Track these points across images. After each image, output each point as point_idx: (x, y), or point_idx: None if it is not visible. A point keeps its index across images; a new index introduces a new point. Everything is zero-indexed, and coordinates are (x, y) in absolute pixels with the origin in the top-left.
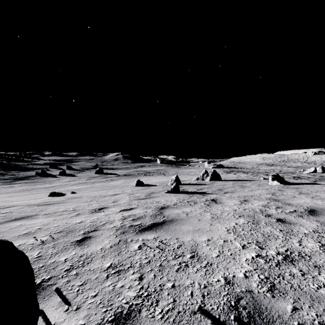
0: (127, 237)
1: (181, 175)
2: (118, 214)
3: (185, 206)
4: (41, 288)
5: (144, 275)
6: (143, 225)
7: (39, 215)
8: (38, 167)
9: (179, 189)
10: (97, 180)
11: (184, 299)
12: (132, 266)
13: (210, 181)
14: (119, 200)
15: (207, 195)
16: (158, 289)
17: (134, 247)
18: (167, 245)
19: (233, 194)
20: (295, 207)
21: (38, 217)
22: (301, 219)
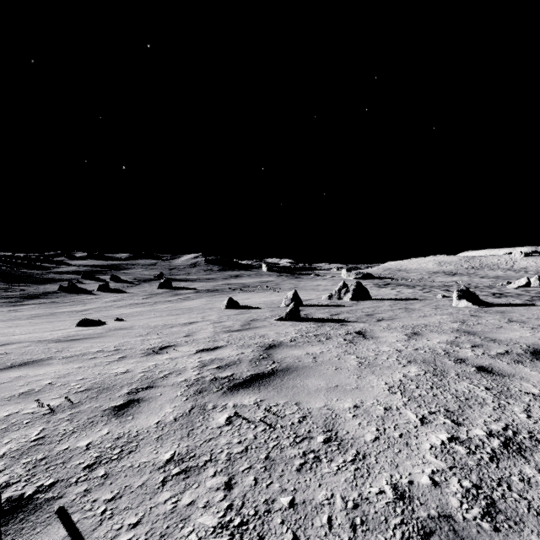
0: (206, 400)
1: (302, 291)
2: (192, 357)
3: (310, 344)
4: (32, 506)
5: (236, 480)
6: (236, 377)
7: (55, 358)
8: (64, 277)
9: (299, 314)
10: (162, 299)
11: (314, 533)
12: (212, 459)
13: (352, 300)
14: (195, 333)
15: (348, 325)
16: (262, 509)
17: (219, 419)
18: (279, 415)
19: (393, 323)
20: (506, 345)
21: (52, 362)
22: (521, 367)
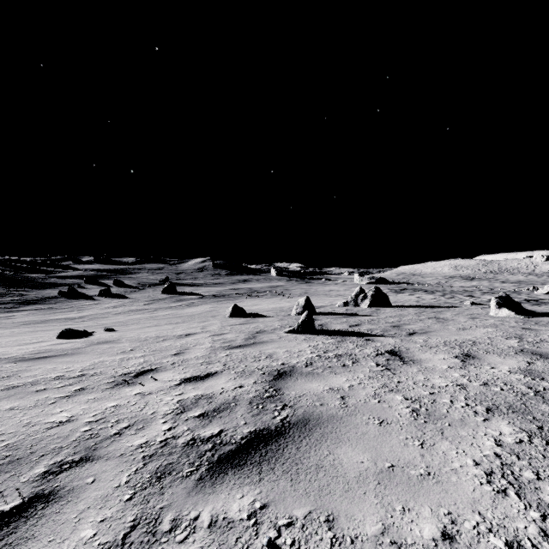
0: (163, 502)
1: (313, 297)
2: (171, 391)
3: (332, 371)
4: None
5: None
6: (225, 439)
7: None
8: (66, 282)
9: (313, 325)
10: (164, 305)
11: None
12: None
13: (370, 307)
14: (188, 350)
15: (374, 340)
16: None
17: None
18: None
19: (430, 338)
20: None
21: None
22: None
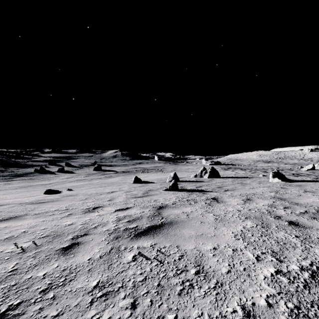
0: (120, 244)
1: (178, 172)
2: (112, 214)
3: (184, 206)
4: None
5: (139, 301)
6: (139, 228)
7: (29, 215)
8: (38, 164)
9: (177, 187)
10: (95, 177)
11: None
12: (123, 286)
13: (208, 178)
14: (115, 198)
15: (207, 193)
16: None
17: (128, 257)
18: (166, 254)
19: (234, 192)
20: (305, 207)
21: (27, 217)
22: (316, 221)
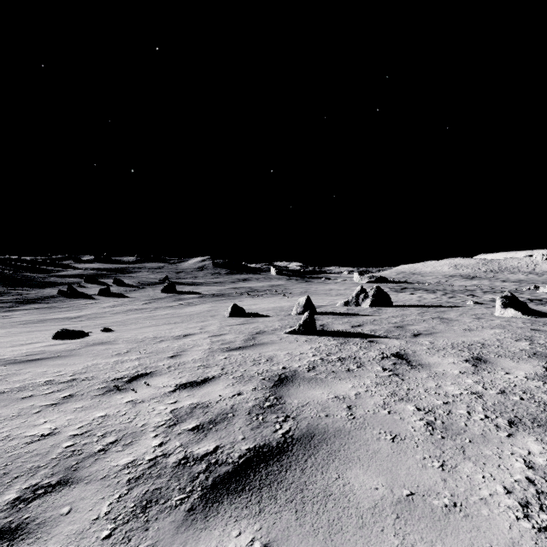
0: (147, 541)
1: (313, 296)
2: (165, 399)
3: (337, 377)
4: None
5: None
6: (221, 458)
7: None
8: (66, 281)
9: (314, 326)
10: (163, 304)
11: None
12: None
13: (371, 307)
14: (186, 352)
15: (379, 342)
16: None
17: None
18: None
19: (436, 340)
20: None
21: None
22: None
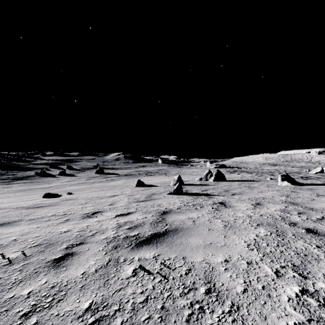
0: (119, 254)
1: (183, 175)
2: (112, 220)
3: (190, 211)
4: None
5: None
6: (141, 236)
7: (23, 220)
8: (39, 167)
9: (182, 190)
10: (97, 180)
11: None
12: (120, 308)
13: (214, 181)
14: (116, 203)
15: (213, 197)
16: None
17: (127, 271)
18: (171, 268)
19: (242, 196)
20: (321, 213)
21: (20, 223)
22: None
